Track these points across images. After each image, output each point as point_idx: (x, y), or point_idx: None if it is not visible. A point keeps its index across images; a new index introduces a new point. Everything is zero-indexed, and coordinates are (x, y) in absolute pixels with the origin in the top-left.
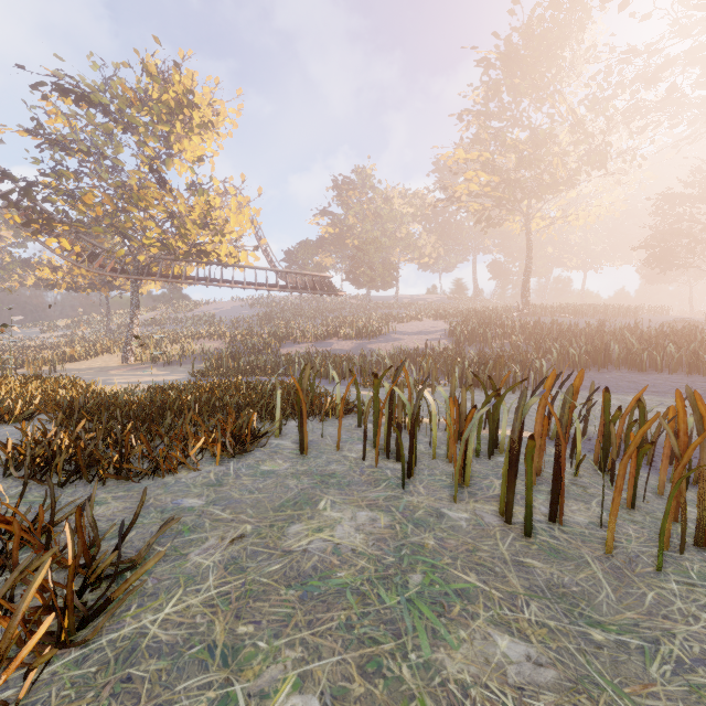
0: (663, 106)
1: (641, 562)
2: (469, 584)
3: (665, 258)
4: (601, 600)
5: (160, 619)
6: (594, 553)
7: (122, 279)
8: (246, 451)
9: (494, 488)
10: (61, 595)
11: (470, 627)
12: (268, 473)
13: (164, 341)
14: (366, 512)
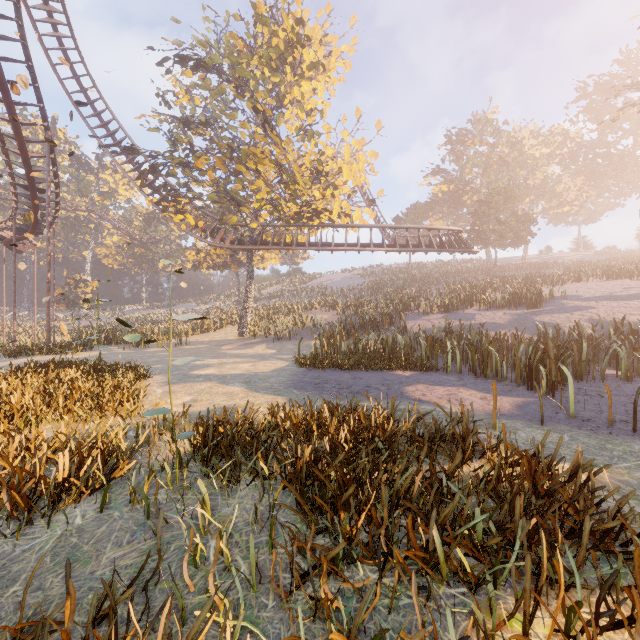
0: None
1: None
2: None
3: None
4: None
5: None
6: None
7: None
8: None
9: None
10: None
11: None
12: None
13: (279, 312)
14: None
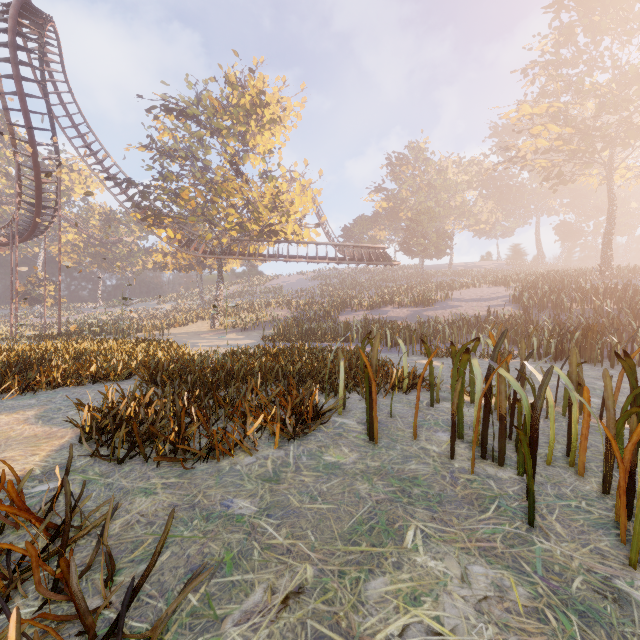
0: None
1: None
2: None
3: None
4: None
5: None
6: None
7: (212, 260)
8: (307, 433)
9: None
10: None
11: None
12: (332, 468)
13: (243, 310)
14: (483, 567)
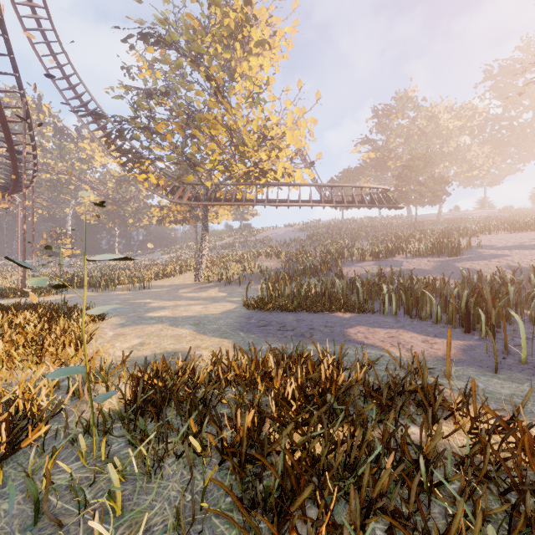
0: None
1: None
2: None
3: None
4: None
5: None
6: None
7: None
8: None
9: None
10: None
11: None
12: None
13: (231, 260)
14: None
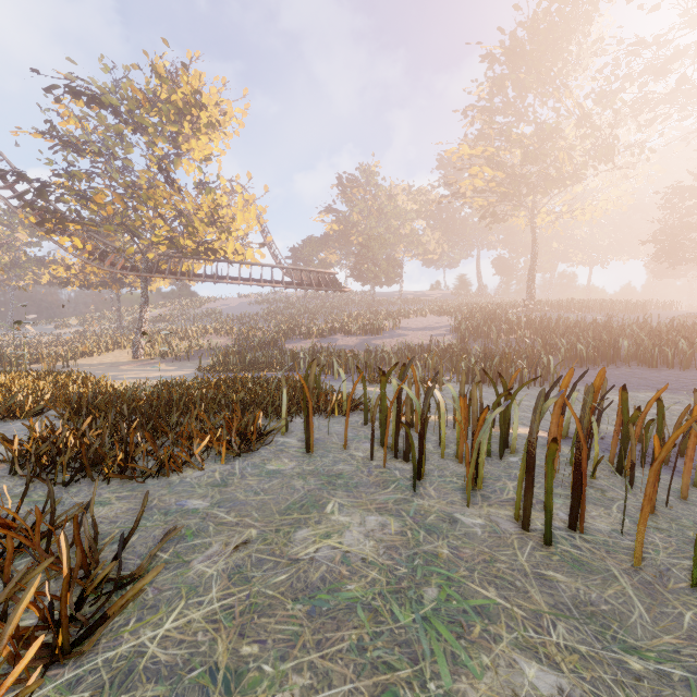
0: (672, 98)
1: (673, 576)
2: (488, 600)
3: (675, 252)
4: (635, 621)
5: (159, 636)
6: (620, 565)
7: (133, 277)
8: (252, 450)
9: (508, 491)
10: (58, 605)
11: (493, 651)
12: (274, 473)
13: (173, 337)
14: (376, 516)
